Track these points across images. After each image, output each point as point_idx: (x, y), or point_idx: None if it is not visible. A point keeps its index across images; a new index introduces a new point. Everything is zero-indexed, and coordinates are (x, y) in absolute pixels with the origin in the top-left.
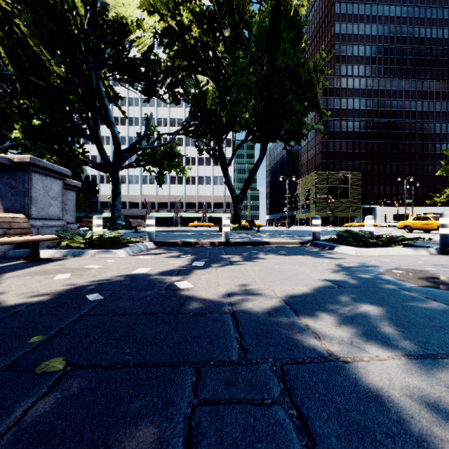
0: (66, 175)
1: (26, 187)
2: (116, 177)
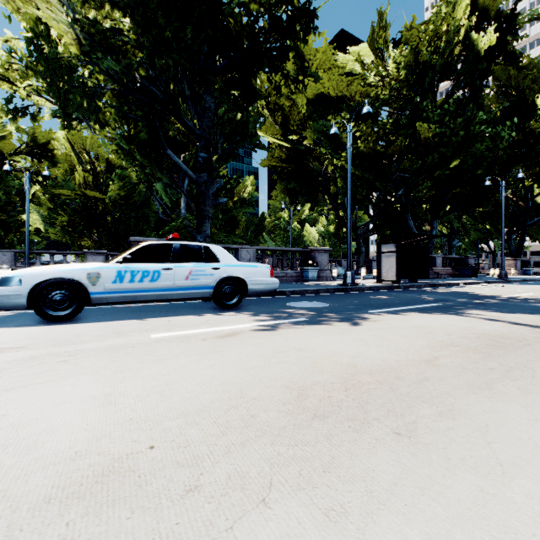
0: (488, 263)
1: (484, 266)
2: (494, 255)
